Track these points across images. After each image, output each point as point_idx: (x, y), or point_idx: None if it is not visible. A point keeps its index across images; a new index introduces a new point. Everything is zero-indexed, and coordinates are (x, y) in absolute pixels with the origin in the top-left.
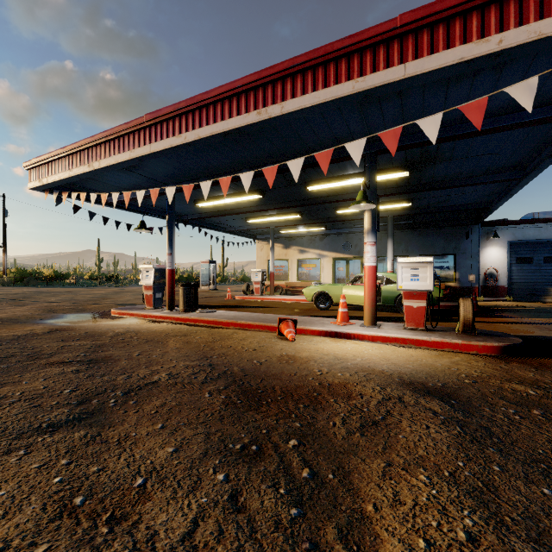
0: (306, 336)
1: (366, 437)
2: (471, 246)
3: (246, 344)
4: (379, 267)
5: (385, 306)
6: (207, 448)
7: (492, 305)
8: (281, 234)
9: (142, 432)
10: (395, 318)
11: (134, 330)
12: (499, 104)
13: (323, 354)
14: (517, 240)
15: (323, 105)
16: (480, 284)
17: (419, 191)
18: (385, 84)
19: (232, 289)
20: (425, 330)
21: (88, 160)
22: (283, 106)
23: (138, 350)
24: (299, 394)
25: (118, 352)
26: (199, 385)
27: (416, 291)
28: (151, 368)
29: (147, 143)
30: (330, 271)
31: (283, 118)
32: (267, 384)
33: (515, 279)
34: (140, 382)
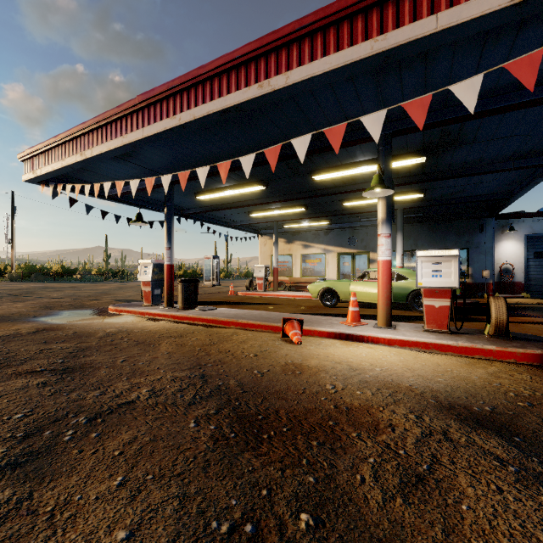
0: (313, 338)
1: (414, 507)
2: (485, 240)
3: (246, 348)
4: None
5: (396, 304)
6: (177, 532)
7: (509, 303)
8: (285, 228)
9: (91, 493)
10: (408, 317)
11: (127, 330)
12: (542, 70)
13: (334, 361)
14: (535, 233)
15: (334, 72)
16: (495, 280)
17: (434, 179)
18: (412, 41)
19: (235, 284)
20: (449, 333)
21: (80, 149)
22: (288, 76)
23: (124, 355)
24: (310, 423)
25: (101, 357)
26: (185, 408)
27: (438, 289)
28: (132, 381)
29: (140, 127)
30: (335, 266)
31: (288, 91)
32: (270, 406)
33: (532, 274)
34: (112, 402)
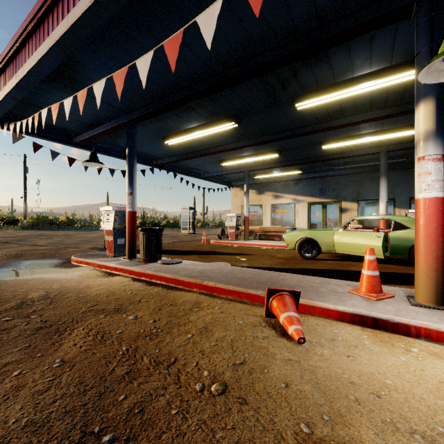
0: (316, 321)
1: None
2: None
3: (207, 352)
4: (359, 211)
5: (393, 258)
6: None
7: None
8: (255, 180)
9: None
10: None
11: (57, 294)
12: None
13: (417, 432)
14: None
15: None
16: None
17: None
18: None
19: (209, 233)
20: None
21: (16, 71)
22: None
23: None
24: None
25: None
26: None
27: None
28: None
29: (65, 16)
30: (305, 215)
31: None
32: None
33: None
34: None
